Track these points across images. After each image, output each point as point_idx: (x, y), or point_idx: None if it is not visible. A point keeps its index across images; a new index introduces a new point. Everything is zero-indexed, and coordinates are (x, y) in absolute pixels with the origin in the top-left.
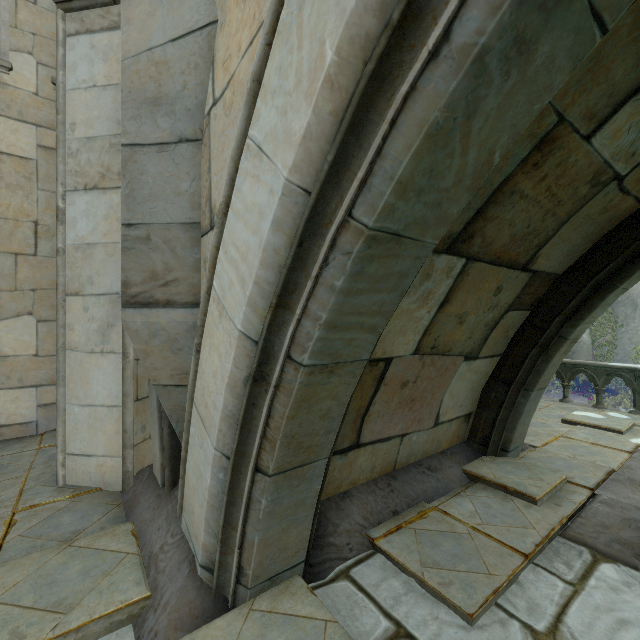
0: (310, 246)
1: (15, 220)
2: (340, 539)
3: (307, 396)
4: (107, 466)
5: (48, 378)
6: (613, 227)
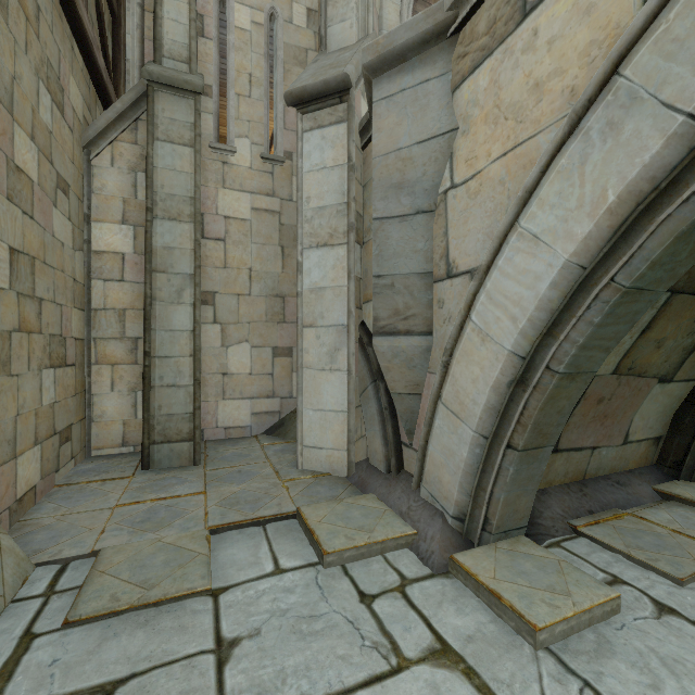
0: (576, 297)
1: (238, 268)
2: (546, 522)
3: (554, 395)
4: (334, 457)
5: (258, 392)
6: None
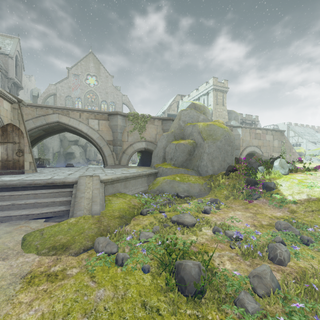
0: None
1: None
2: None
3: None
4: None
5: None
6: (34, 139)
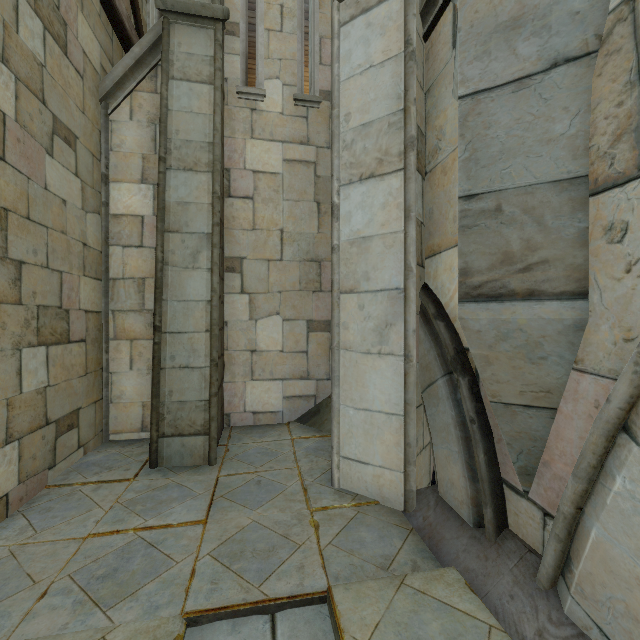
0: None
1: (267, 230)
2: None
3: None
4: (385, 479)
5: (290, 373)
6: None
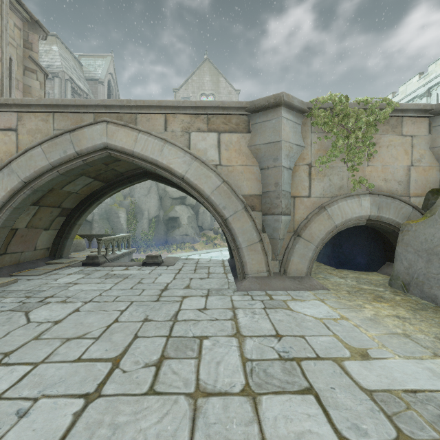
0: (3, 208)
1: None
2: (1, 275)
3: None
4: None
5: None
6: (83, 199)
